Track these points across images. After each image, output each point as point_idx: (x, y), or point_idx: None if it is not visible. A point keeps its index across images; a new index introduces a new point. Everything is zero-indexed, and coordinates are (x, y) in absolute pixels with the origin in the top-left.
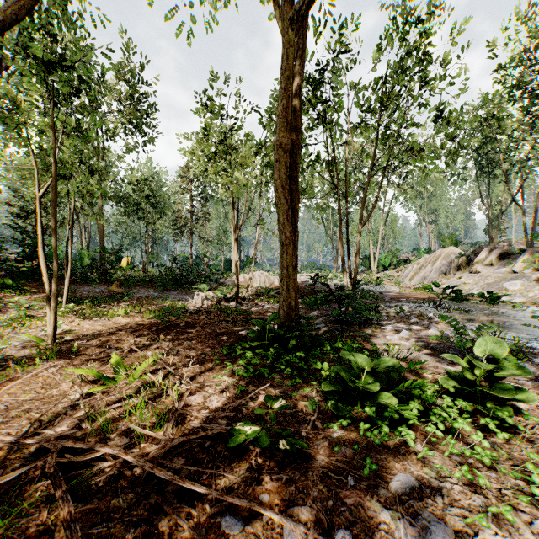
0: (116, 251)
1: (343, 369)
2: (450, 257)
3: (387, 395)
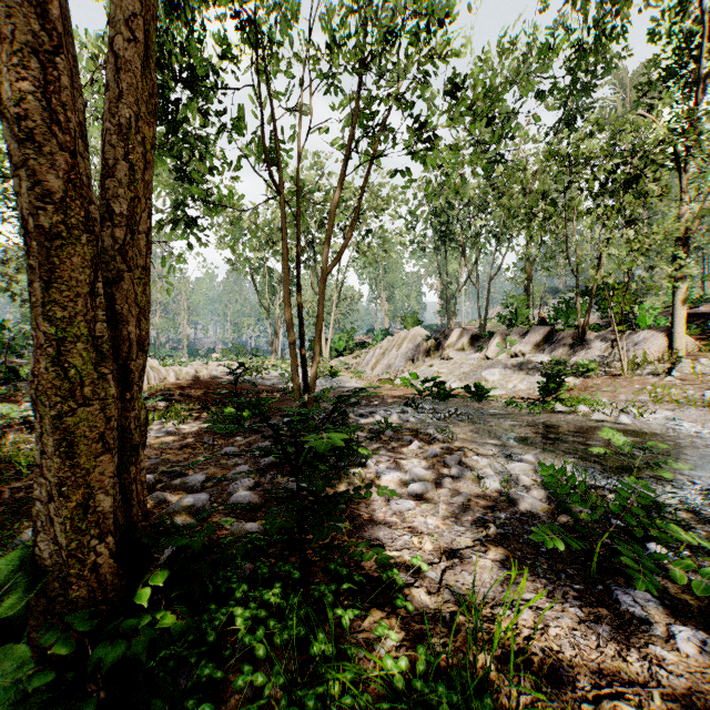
0: None
1: None
2: (417, 339)
3: None
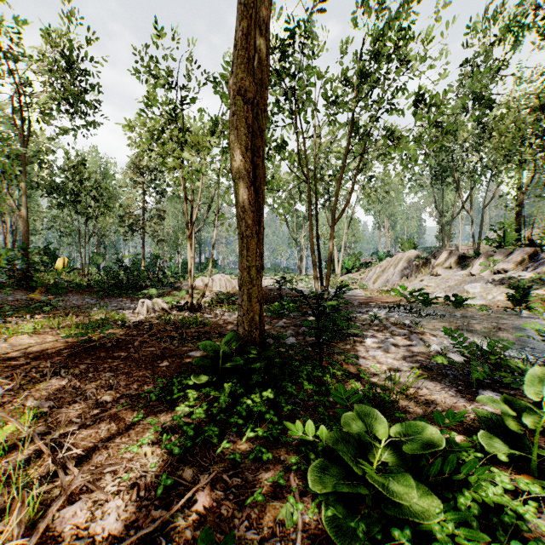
0: (41, 250)
1: (340, 437)
2: (411, 260)
3: (419, 487)
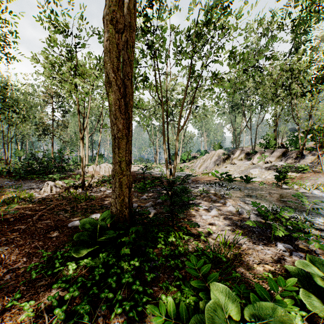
0: None
1: (200, 320)
2: (220, 155)
3: None
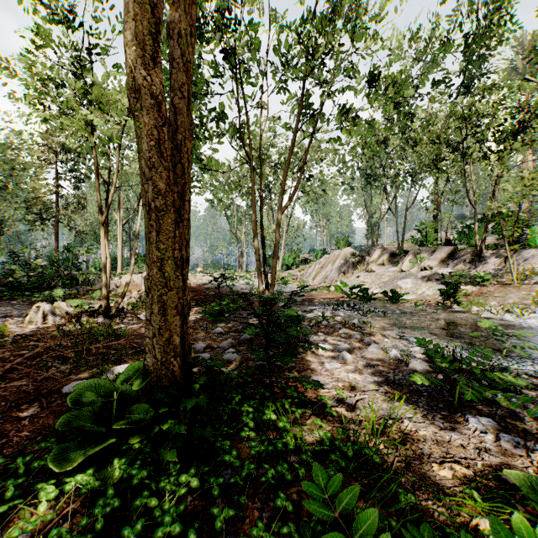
0: None
1: None
2: (348, 257)
3: None
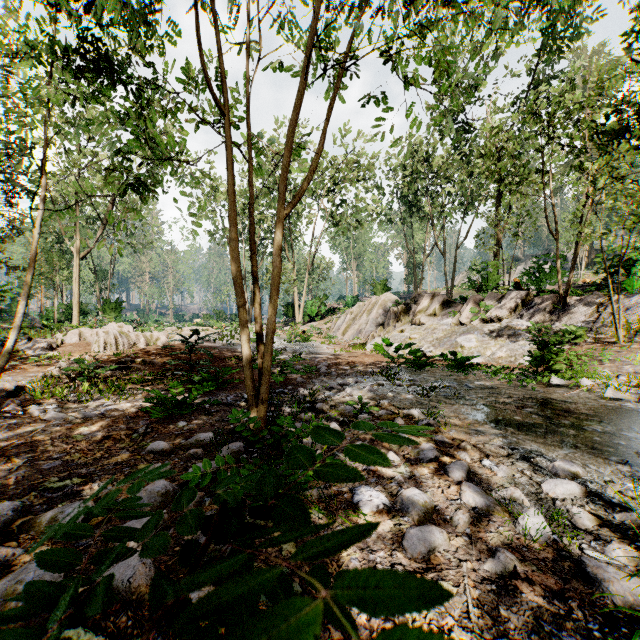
0: None
1: None
2: (388, 305)
3: None
